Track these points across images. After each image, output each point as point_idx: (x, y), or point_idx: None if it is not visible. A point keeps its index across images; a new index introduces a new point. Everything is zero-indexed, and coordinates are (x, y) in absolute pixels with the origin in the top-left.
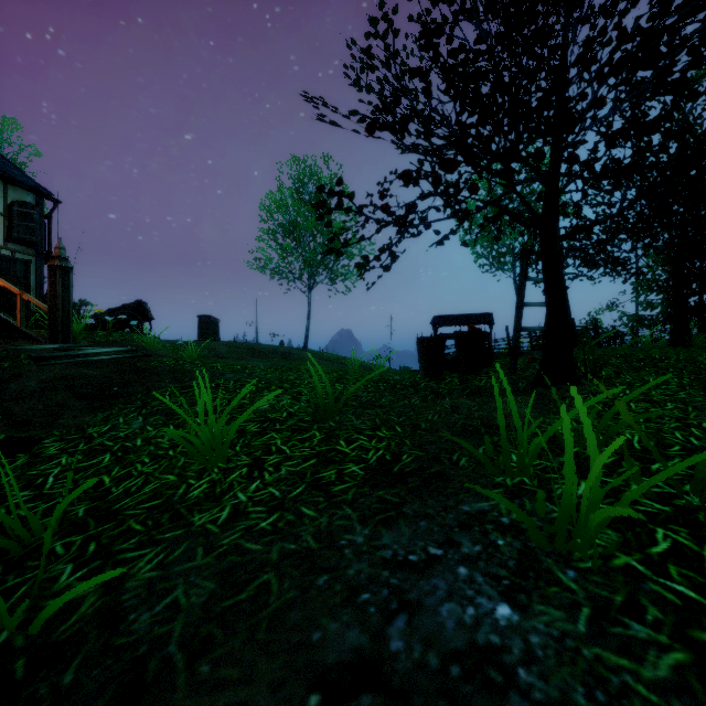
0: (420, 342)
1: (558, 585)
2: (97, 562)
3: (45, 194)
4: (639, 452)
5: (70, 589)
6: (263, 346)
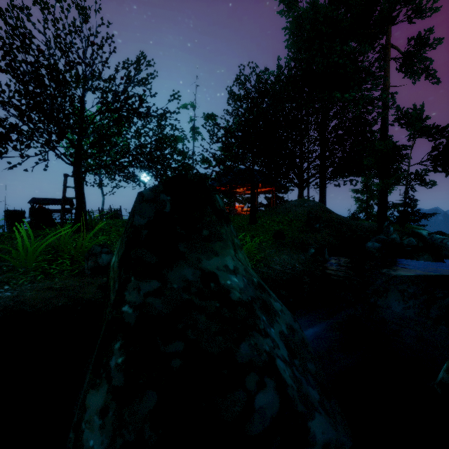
0: (7, 213)
1: (17, 271)
2: None
3: None
4: (81, 248)
5: None
6: None
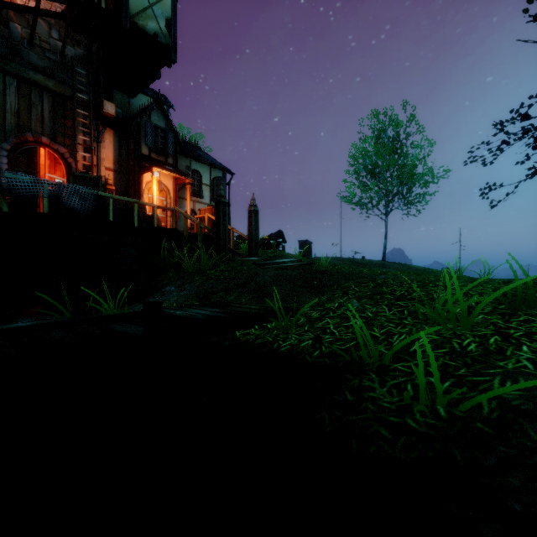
0: None
1: None
2: (451, 379)
3: (228, 171)
4: None
5: (453, 391)
6: (360, 260)
